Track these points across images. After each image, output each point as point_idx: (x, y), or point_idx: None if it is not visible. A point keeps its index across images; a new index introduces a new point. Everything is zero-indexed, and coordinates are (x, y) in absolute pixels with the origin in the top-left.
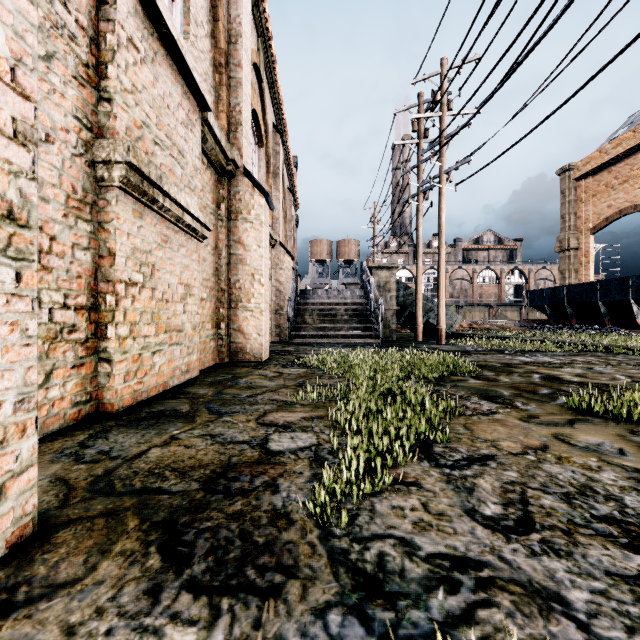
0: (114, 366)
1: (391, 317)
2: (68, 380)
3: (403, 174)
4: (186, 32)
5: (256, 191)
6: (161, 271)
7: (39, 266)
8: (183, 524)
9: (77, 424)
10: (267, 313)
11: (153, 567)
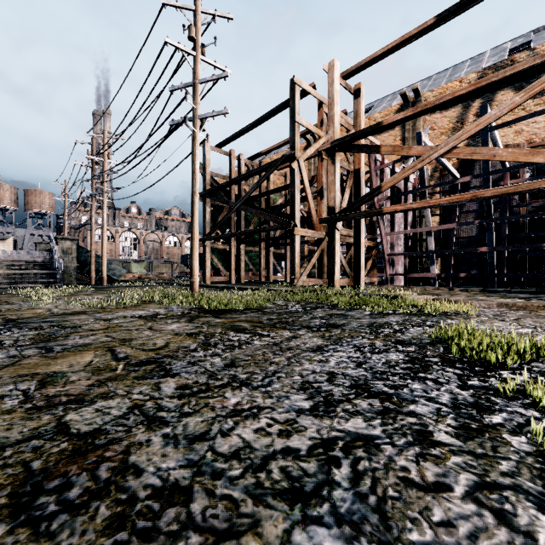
0: None
1: (73, 271)
2: None
3: (82, 181)
4: None
5: None
6: None
7: None
8: None
9: None
10: None
11: None
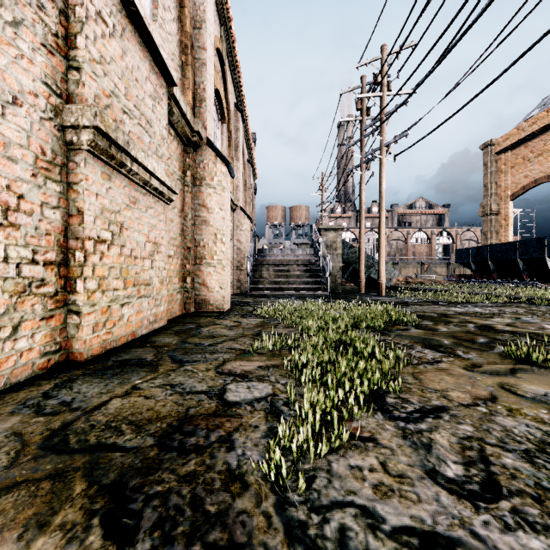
0: (83, 318)
1: (337, 272)
2: (37, 331)
3: (348, 147)
4: (154, 15)
5: (218, 160)
6: (129, 230)
7: (6, 223)
8: (132, 488)
9: (46, 373)
10: (228, 269)
11: (92, 546)
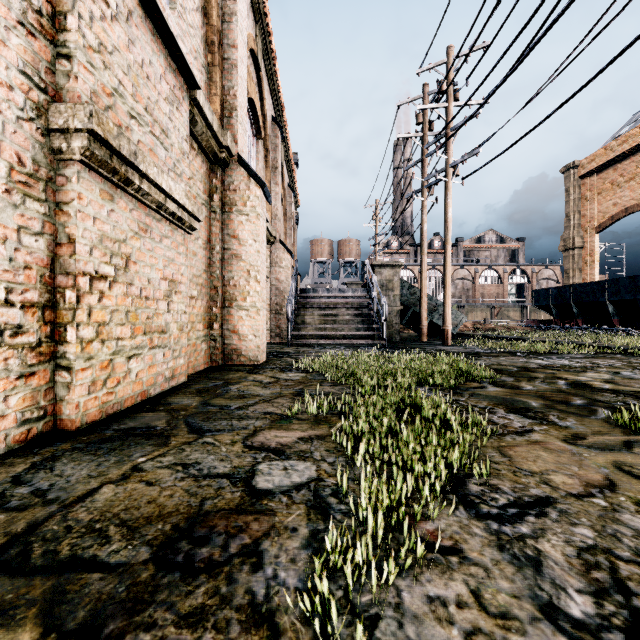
0: (75, 375)
1: (394, 317)
2: (12, 394)
3: (407, 169)
4: (173, 2)
5: (252, 181)
6: (139, 264)
7: None
8: (107, 639)
9: (23, 447)
10: (264, 312)
11: None
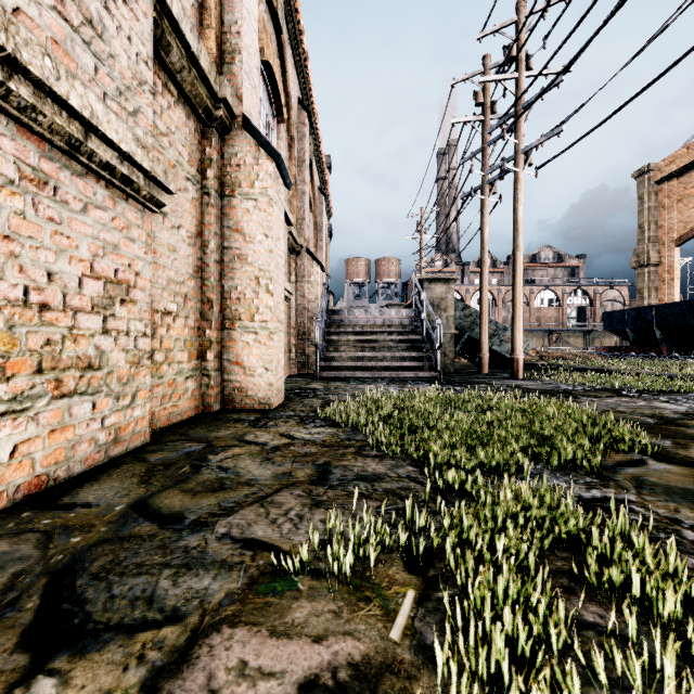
0: None
1: (448, 343)
2: None
3: (463, 162)
4: None
5: (262, 152)
6: (20, 242)
7: None
8: None
9: None
10: (280, 337)
11: None
